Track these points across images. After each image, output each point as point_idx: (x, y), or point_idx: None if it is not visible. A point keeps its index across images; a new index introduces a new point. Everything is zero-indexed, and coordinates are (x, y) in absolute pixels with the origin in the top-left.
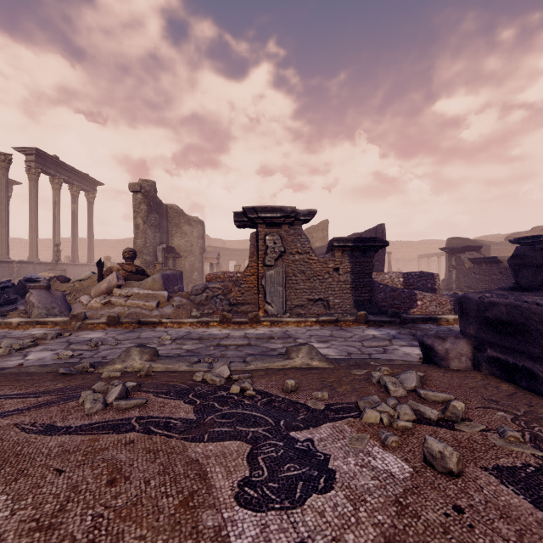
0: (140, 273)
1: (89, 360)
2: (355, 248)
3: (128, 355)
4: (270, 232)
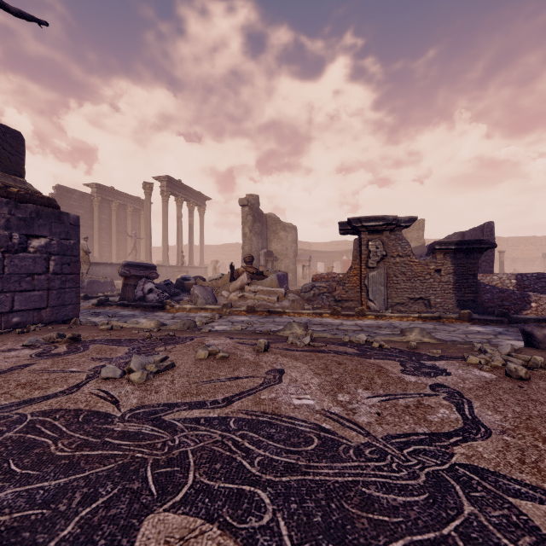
0: (260, 274)
1: None
2: (458, 250)
3: (291, 326)
4: (372, 238)
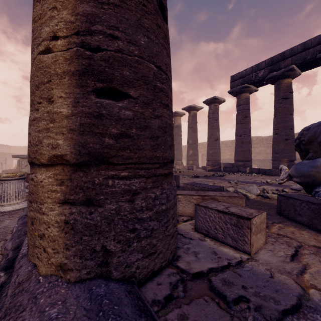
0: None
1: None
2: None
3: None
4: (23, 160)
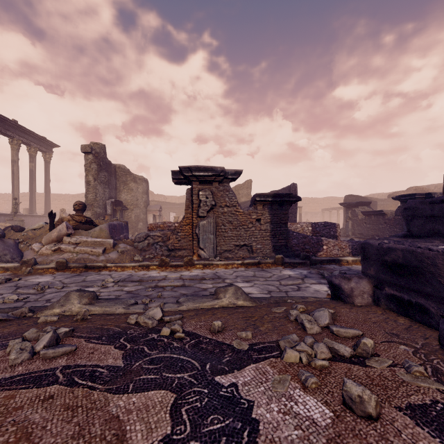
0: (88, 223)
1: (33, 303)
2: (274, 202)
3: (67, 299)
4: (203, 188)
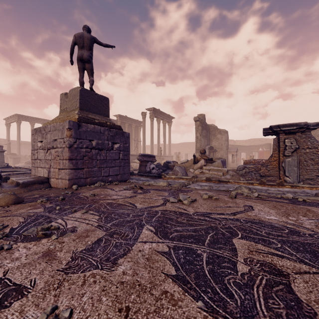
0: (211, 160)
1: None
2: None
3: (241, 188)
4: (287, 137)
